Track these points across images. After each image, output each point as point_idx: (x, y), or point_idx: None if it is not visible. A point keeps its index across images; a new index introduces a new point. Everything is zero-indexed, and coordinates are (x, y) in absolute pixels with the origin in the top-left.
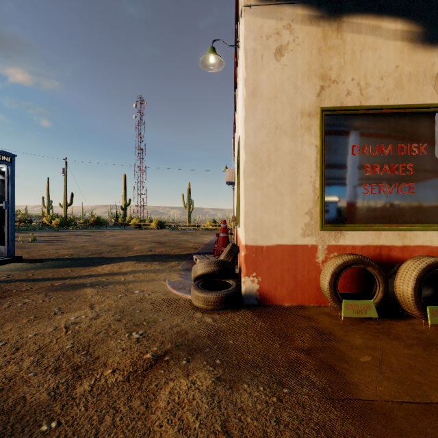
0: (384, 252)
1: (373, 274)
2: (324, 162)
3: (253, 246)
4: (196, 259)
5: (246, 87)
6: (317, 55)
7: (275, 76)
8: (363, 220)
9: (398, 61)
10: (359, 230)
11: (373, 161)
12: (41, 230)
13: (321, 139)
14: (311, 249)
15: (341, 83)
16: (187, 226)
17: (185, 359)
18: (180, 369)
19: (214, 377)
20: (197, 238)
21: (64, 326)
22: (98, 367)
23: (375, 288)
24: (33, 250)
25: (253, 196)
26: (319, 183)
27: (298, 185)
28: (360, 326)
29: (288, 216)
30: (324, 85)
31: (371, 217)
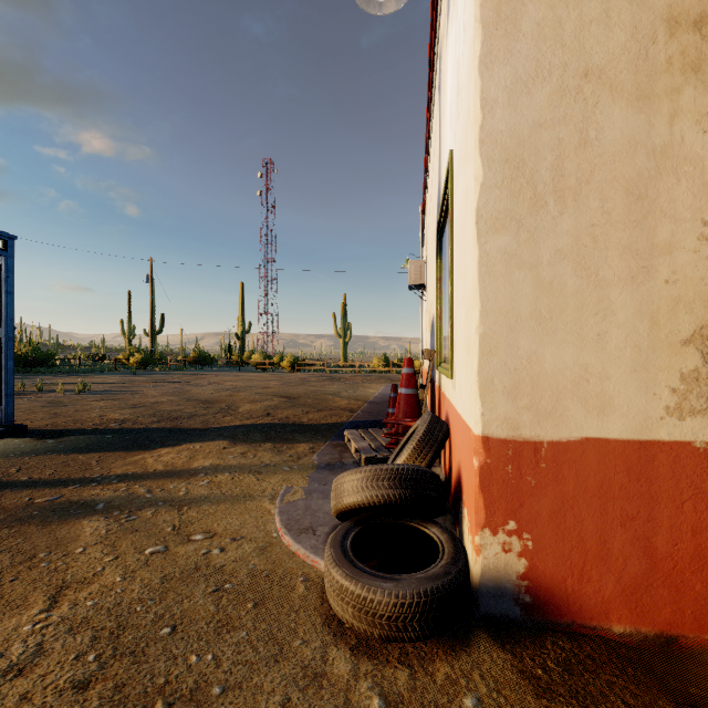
0: None
1: None
2: None
3: (508, 440)
4: (350, 439)
5: None
6: None
7: None
8: None
9: None
10: None
11: None
12: (111, 373)
13: None
14: (703, 457)
15: None
16: (340, 365)
17: None
18: None
19: None
20: (355, 389)
21: None
22: None
23: None
24: (68, 409)
25: (508, 289)
26: None
27: (659, 252)
28: None
29: (623, 351)
30: None
31: None
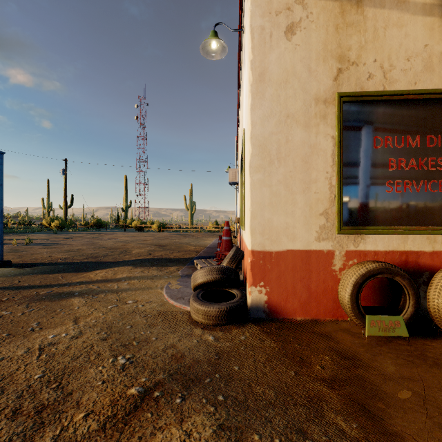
0: (411, 258)
1: (400, 285)
2: (342, 156)
3: (261, 251)
4: (197, 264)
5: (252, 71)
6: (333, 33)
7: (286, 58)
8: (387, 221)
9: (427, 39)
10: (383, 234)
11: (398, 154)
12: (39, 233)
13: (338, 129)
14: (326, 255)
15: (362, 65)
16: (189, 228)
17: (180, 396)
18: (172, 412)
19: (215, 424)
20: (199, 241)
21: (38, 347)
22: (69, 408)
23: (402, 301)
24: (26, 253)
25: (261, 194)
26: (336, 180)
27: (312, 182)
28: (388, 348)
29: (300, 217)
30: (341, 68)
31: (395, 219)
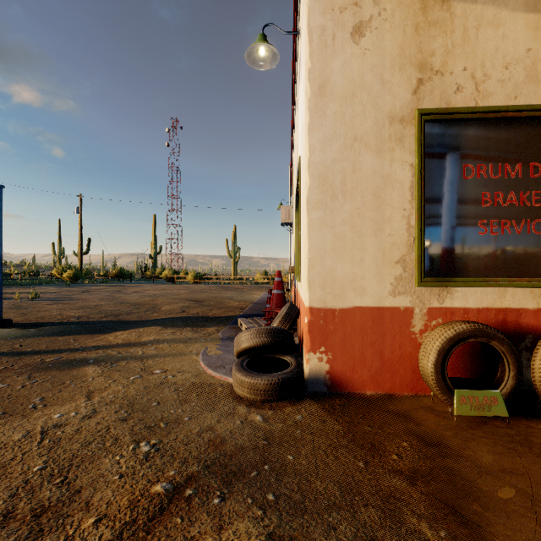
0: (510, 317)
1: (497, 351)
2: (423, 188)
3: (321, 308)
4: (242, 324)
5: (310, 82)
6: (412, 34)
7: (352, 66)
8: (479, 271)
9: (531, 42)
10: (474, 287)
11: (493, 186)
12: (48, 285)
13: (419, 155)
14: (404, 313)
15: (448, 75)
16: (232, 279)
17: (218, 494)
18: (208, 516)
19: (264, 533)
20: (244, 295)
21: (41, 430)
22: (76, 511)
23: (500, 371)
24: (31, 310)
25: (321, 237)
26: (416, 219)
27: (386, 222)
28: (483, 431)
29: (371, 266)
30: (422, 78)
31: (490, 268)
